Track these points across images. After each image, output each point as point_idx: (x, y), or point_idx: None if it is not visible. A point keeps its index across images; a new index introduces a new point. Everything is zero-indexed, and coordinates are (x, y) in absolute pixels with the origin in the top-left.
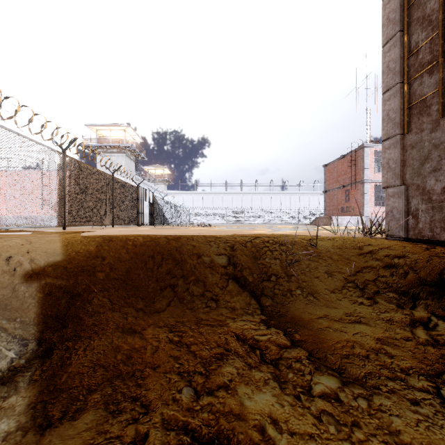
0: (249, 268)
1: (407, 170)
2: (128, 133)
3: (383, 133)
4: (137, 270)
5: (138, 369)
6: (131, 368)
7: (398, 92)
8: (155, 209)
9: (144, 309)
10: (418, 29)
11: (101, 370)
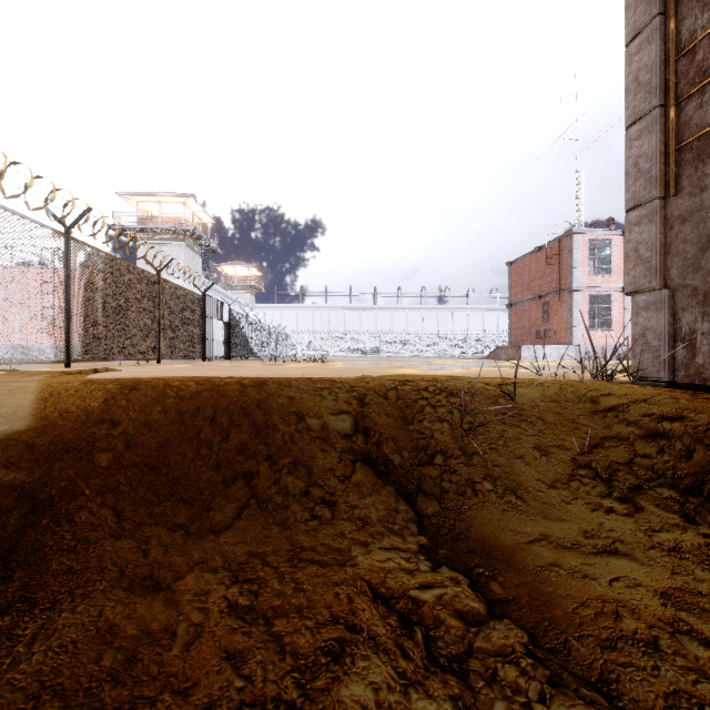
0: (393, 439)
1: (672, 261)
2: (189, 208)
3: (627, 197)
4: (181, 446)
5: (143, 698)
6: (128, 693)
7: (655, 122)
8: (233, 333)
9: (188, 526)
10: (694, 8)
11: (54, 705)
